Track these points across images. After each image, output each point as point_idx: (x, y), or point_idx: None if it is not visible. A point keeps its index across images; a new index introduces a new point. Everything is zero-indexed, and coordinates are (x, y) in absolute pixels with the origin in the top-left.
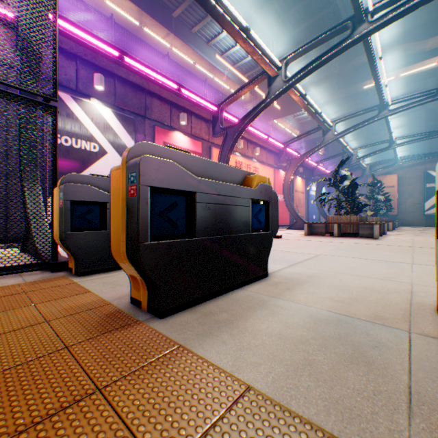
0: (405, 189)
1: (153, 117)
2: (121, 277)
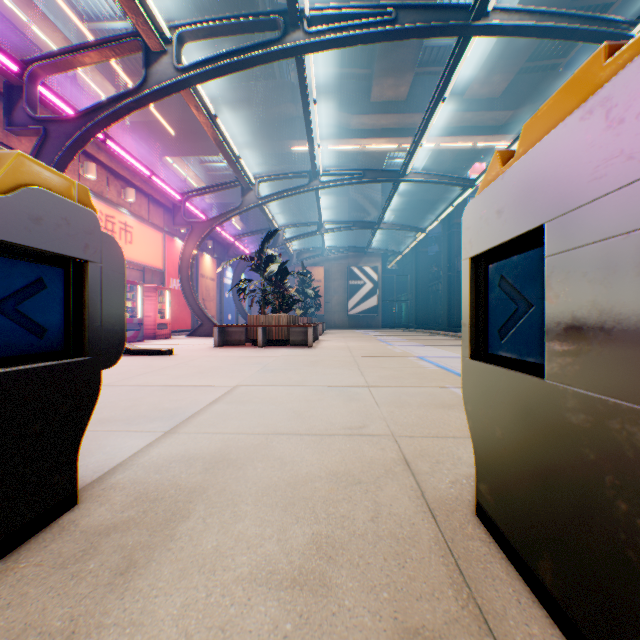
0: (332, 285)
1: None
2: None
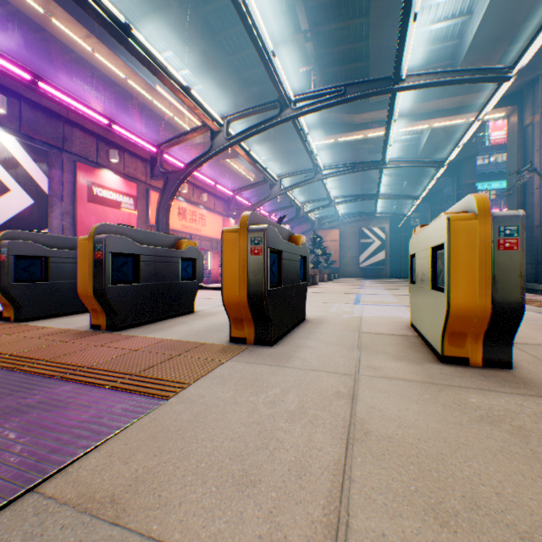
0: (346, 243)
1: (75, 150)
2: (69, 320)
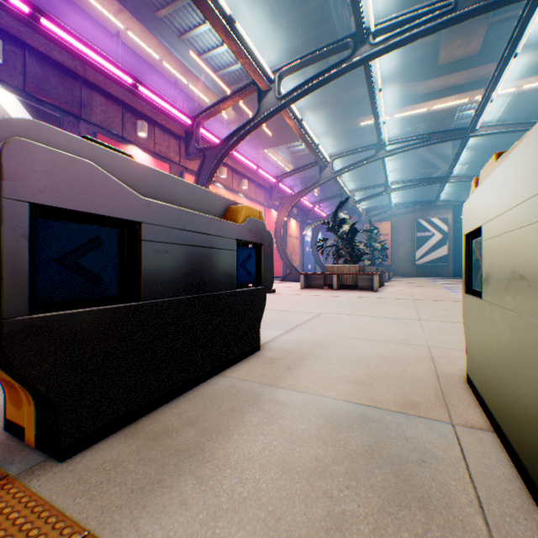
0: (398, 237)
1: (94, 120)
2: None
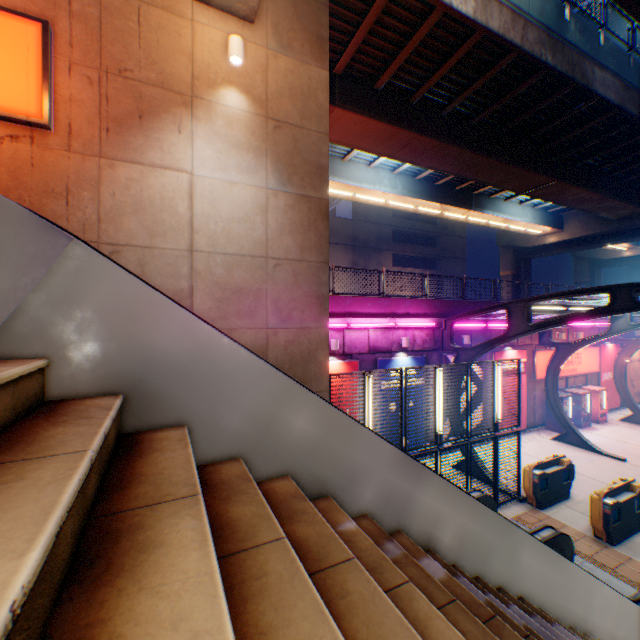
0: None
1: None
2: (562, 514)
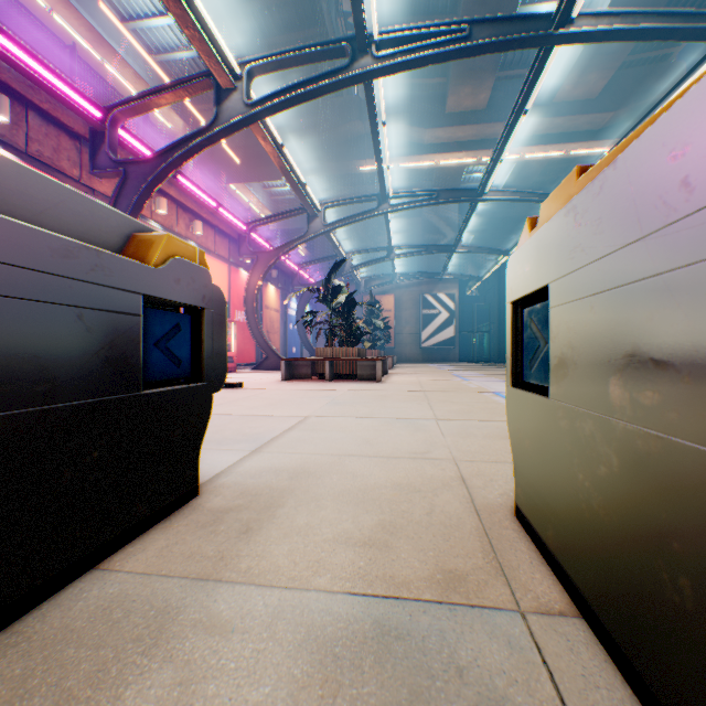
0: (403, 315)
1: None
2: None
